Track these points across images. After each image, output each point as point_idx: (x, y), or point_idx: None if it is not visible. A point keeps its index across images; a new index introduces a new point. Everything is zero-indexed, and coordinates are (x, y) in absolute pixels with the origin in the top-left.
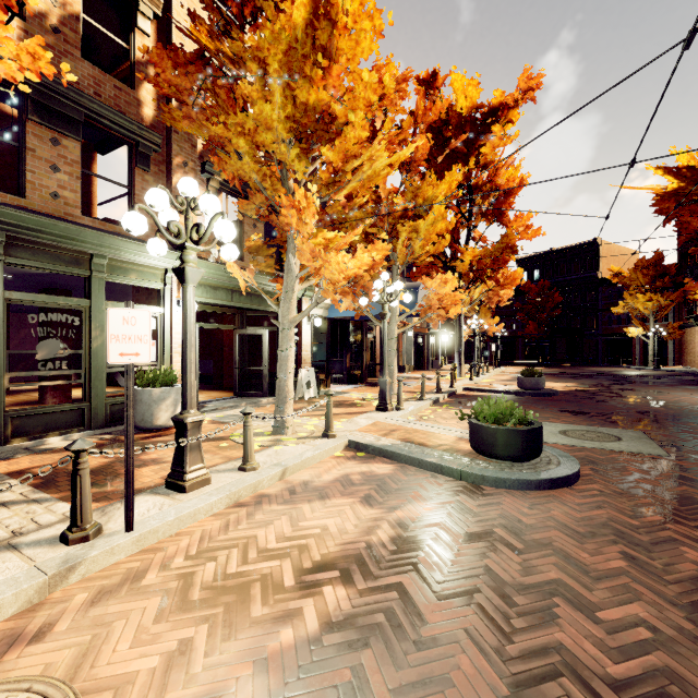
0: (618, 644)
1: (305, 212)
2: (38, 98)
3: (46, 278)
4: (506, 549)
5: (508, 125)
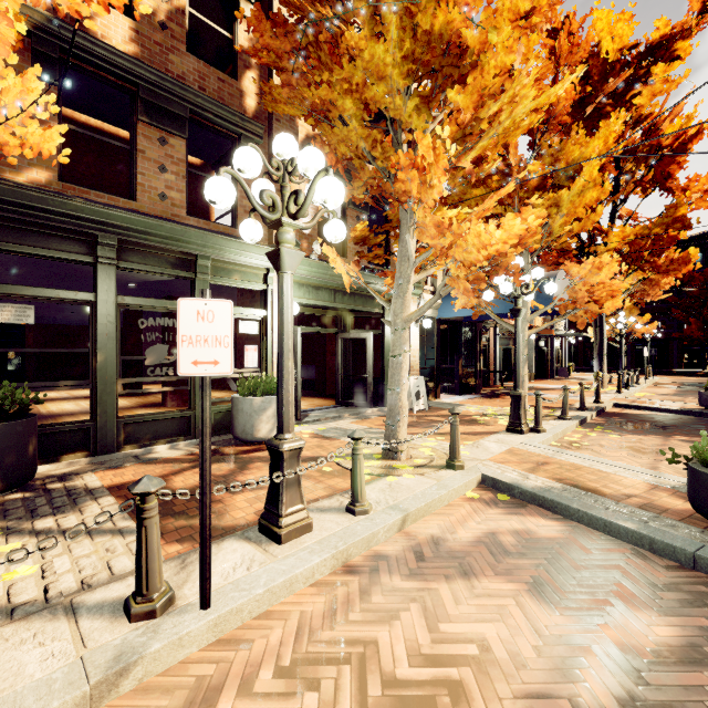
0: None
1: (432, 169)
2: (147, 97)
3: (164, 286)
4: None
5: (673, 65)
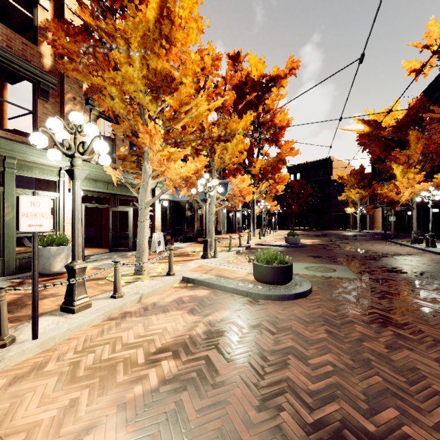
0: (316, 374)
1: (155, 136)
2: None
3: None
4: (267, 332)
5: (281, 88)
